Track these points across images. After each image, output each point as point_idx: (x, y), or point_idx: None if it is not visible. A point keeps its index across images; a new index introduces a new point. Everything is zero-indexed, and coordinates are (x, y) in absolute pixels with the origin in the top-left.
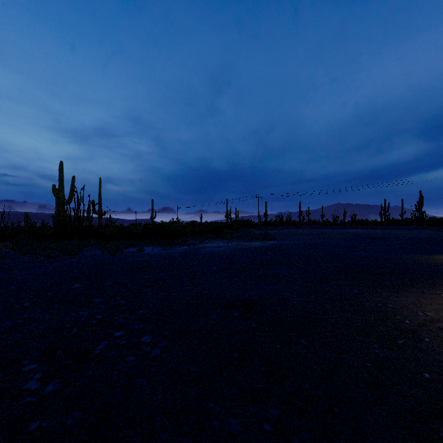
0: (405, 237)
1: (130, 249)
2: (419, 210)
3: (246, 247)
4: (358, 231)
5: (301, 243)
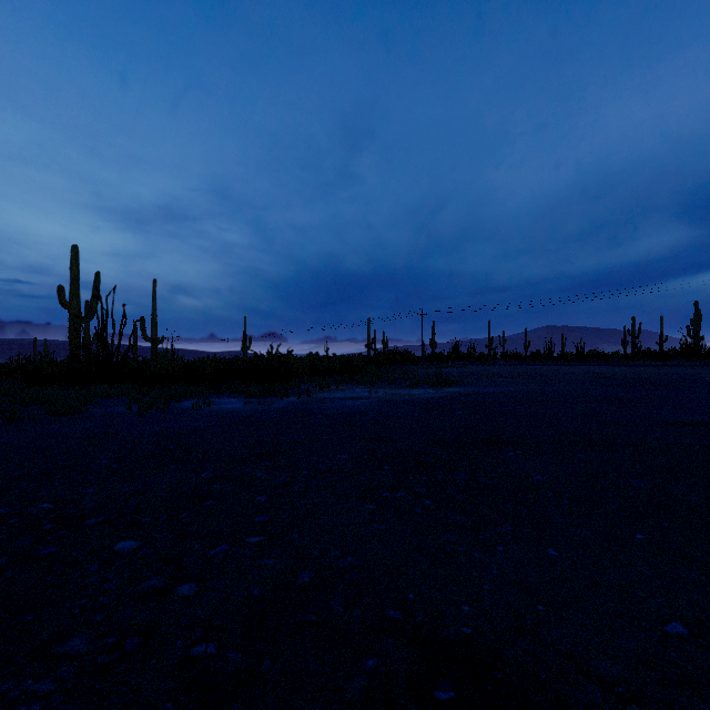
0: (703, 381)
1: (187, 402)
2: (693, 334)
3: (408, 399)
4: (601, 370)
5: (513, 392)
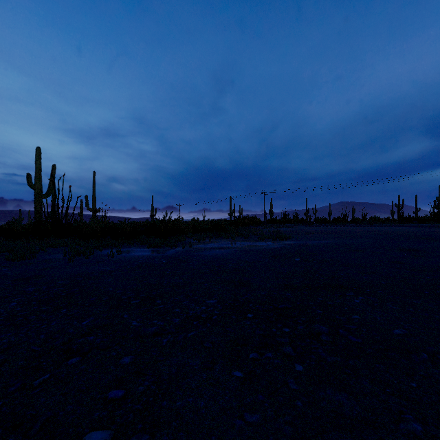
0: None
1: (107, 251)
2: (438, 206)
3: (259, 249)
4: (383, 229)
5: (331, 244)
